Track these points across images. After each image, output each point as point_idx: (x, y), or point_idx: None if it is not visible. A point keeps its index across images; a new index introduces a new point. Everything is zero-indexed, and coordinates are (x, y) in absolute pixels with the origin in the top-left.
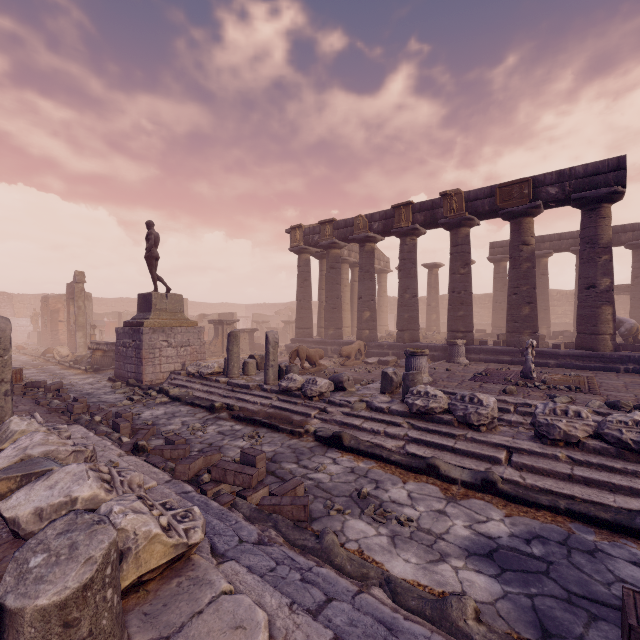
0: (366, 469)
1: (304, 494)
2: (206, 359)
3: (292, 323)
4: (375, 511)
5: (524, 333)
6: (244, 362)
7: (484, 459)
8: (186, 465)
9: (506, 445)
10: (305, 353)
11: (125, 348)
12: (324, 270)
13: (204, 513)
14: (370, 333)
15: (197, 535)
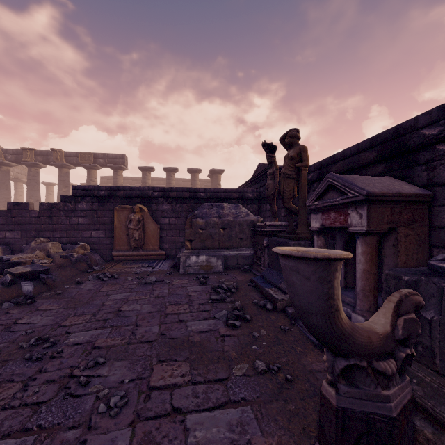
0: None
1: None
2: None
3: None
4: None
5: None
6: None
7: None
8: None
9: None
10: None
11: None
12: None
13: None
14: None
15: None
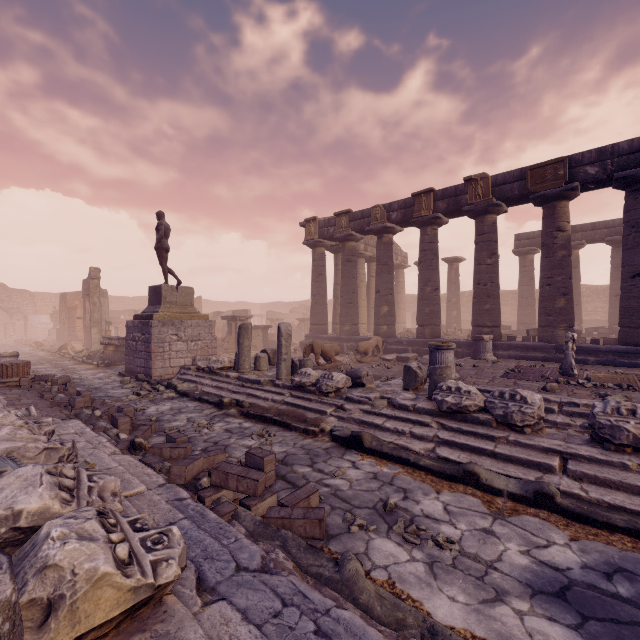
0: (391, 475)
1: (319, 504)
2: (219, 355)
3: (307, 320)
4: (406, 528)
5: (559, 327)
6: (256, 356)
7: (532, 466)
8: (182, 467)
9: (559, 450)
10: (320, 348)
11: (135, 342)
12: (339, 264)
13: (196, 528)
14: (388, 329)
15: (170, 570)
